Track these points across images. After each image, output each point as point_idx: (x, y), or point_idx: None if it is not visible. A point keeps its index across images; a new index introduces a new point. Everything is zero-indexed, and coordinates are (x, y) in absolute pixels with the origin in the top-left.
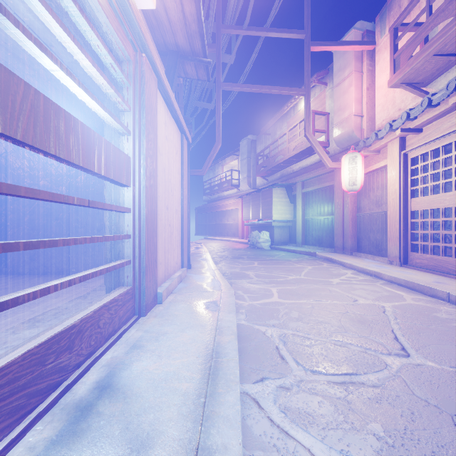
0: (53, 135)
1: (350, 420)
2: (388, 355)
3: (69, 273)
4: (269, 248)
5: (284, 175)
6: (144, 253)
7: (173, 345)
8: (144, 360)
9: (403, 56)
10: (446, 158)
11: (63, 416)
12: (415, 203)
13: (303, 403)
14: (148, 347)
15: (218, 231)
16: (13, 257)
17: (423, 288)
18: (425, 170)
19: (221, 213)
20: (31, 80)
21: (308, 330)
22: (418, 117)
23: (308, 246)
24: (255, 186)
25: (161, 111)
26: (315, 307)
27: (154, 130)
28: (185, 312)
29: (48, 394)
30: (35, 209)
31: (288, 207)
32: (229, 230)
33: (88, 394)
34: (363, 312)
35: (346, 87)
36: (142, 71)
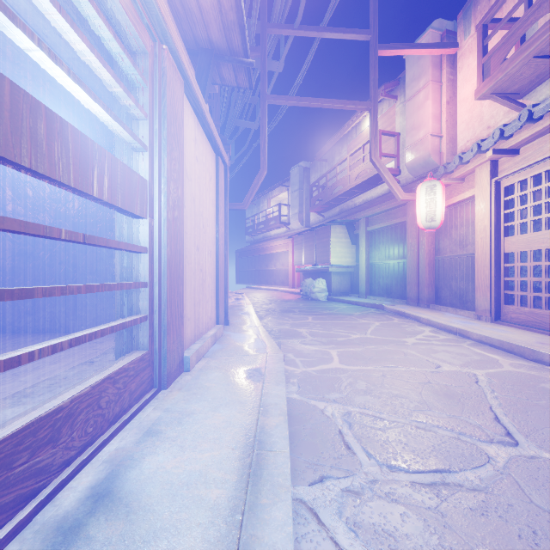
0: (27, 139)
1: (448, 543)
2: (490, 444)
3: (76, 331)
4: (326, 299)
5: (344, 210)
6: (165, 306)
7: (201, 431)
8: (160, 453)
9: (494, 60)
10: (548, 187)
11: (35, 544)
12: (509, 243)
13: (380, 516)
14: (167, 433)
15: (263, 278)
16: (5, 311)
17: (524, 350)
18: (522, 202)
19: (268, 257)
20: (22, 84)
21: (380, 407)
22: (515, 135)
23: (374, 296)
24: (308, 224)
25: (189, 124)
26: (388, 375)
27: (179, 146)
28: (219, 383)
29: (18, 509)
30: (34, 250)
31: (350, 249)
32: (277, 277)
33: (77, 507)
34: (449, 382)
35: (421, 100)
36: (162, 68)
